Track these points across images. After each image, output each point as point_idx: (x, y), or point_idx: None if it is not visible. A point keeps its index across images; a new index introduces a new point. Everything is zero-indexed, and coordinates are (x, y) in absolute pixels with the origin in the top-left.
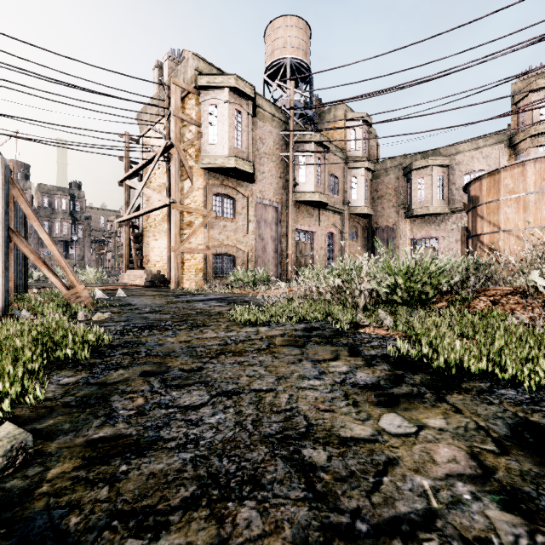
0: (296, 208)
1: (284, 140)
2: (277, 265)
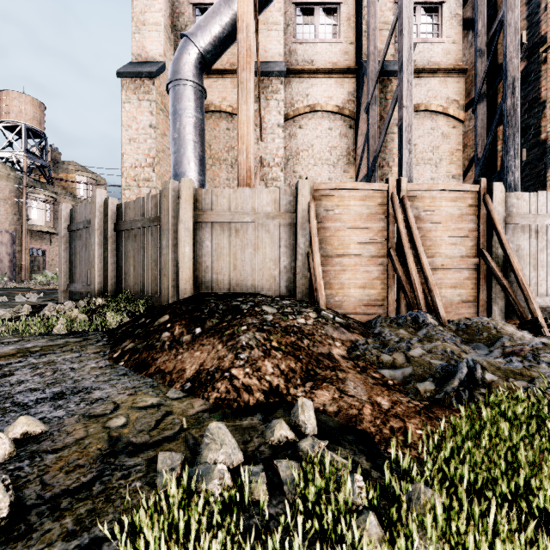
0: (30, 234)
1: (19, 190)
2: (12, 271)
